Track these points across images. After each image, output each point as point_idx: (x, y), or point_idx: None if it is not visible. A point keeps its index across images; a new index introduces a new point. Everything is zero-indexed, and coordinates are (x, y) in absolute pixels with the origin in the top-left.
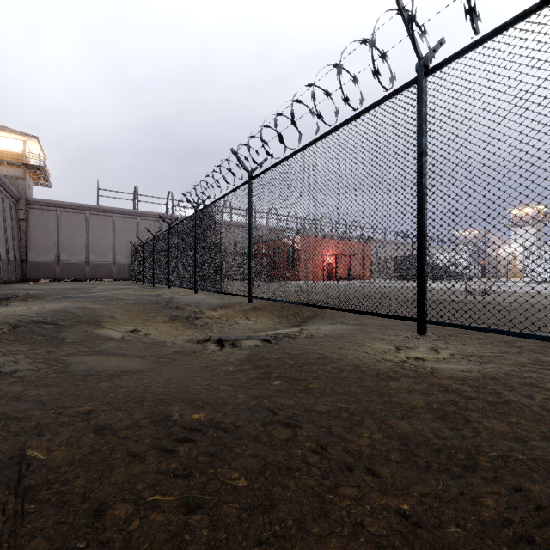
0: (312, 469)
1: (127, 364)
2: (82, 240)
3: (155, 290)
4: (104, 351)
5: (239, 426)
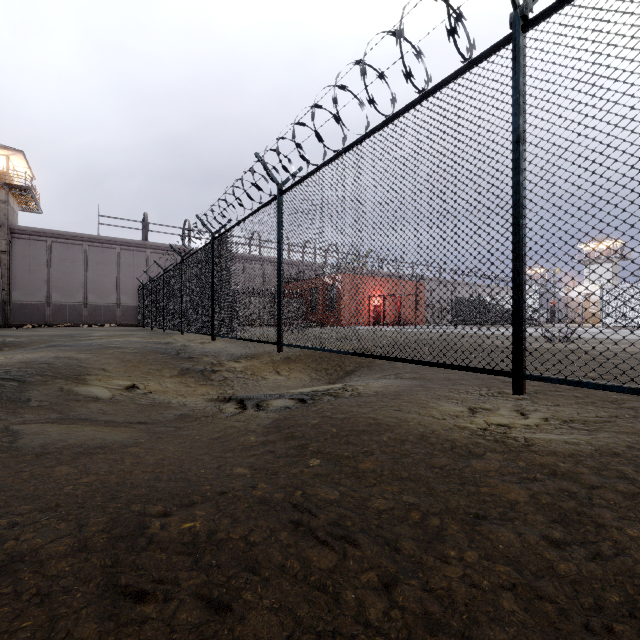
0: (376, 637)
1: (107, 437)
2: (79, 277)
3: (164, 337)
4: (80, 418)
5: (255, 545)
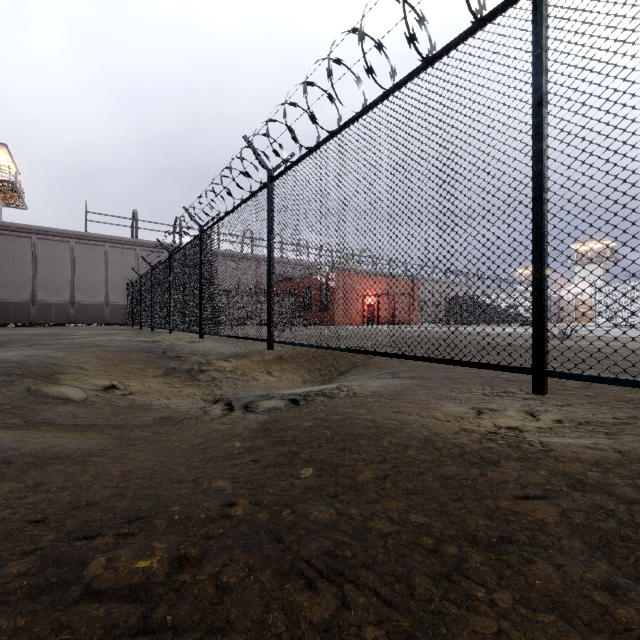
0: None
1: (70, 445)
2: (66, 275)
3: (152, 336)
4: (45, 422)
5: (227, 591)
